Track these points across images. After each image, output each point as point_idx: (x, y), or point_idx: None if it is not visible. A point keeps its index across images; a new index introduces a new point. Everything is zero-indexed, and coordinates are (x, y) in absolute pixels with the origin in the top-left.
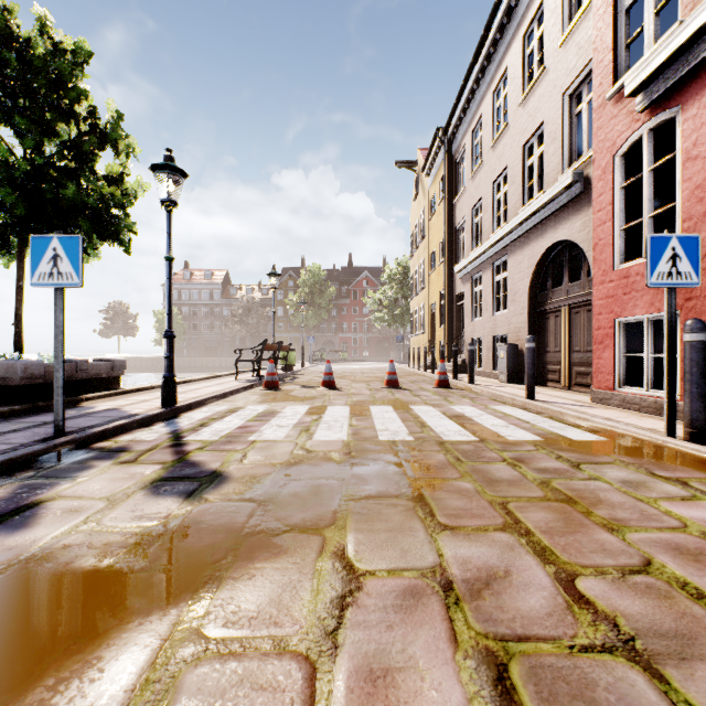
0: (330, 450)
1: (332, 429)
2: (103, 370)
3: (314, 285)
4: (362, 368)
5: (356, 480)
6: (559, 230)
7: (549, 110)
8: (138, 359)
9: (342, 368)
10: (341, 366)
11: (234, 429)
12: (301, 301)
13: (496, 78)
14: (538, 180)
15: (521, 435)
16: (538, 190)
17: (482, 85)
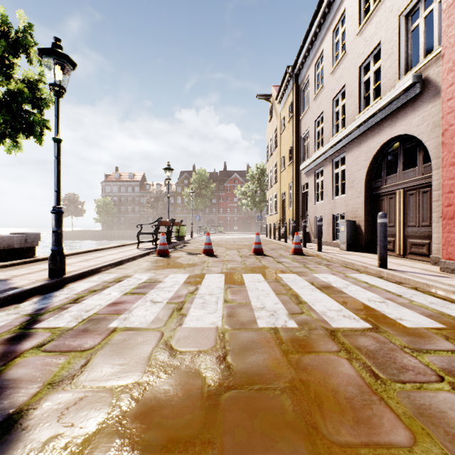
0: (199, 350)
1: (206, 307)
2: (15, 241)
3: (201, 182)
4: (233, 238)
5: (236, 454)
6: (396, 126)
7: (386, 31)
8: (84, 231)
9: (219, 238)
10: (219, 237)
11: (103, 307)
12: (191, 191)
13: (336, 20)
14: (374, 90)
15: (412, 317)
16: (374, 98)
17: (323, 28)
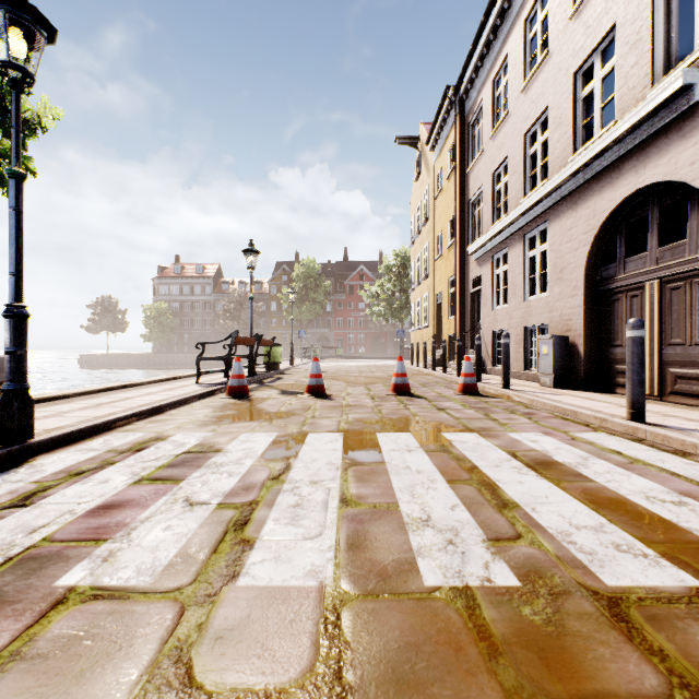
0: (266, 690)
1: (301, 520)
2: None
3: (309, 279)
4: (359, 366)
5: None
6: (647, 169)
7: (627, 4)
8: (126, 355)
9: (336, 366)
10: (335, 364)
11: (73, 520)
12: (290, 290)
13: None
14: (602, 111)
15: None
16: (602, 125)
17: (508, 17)
